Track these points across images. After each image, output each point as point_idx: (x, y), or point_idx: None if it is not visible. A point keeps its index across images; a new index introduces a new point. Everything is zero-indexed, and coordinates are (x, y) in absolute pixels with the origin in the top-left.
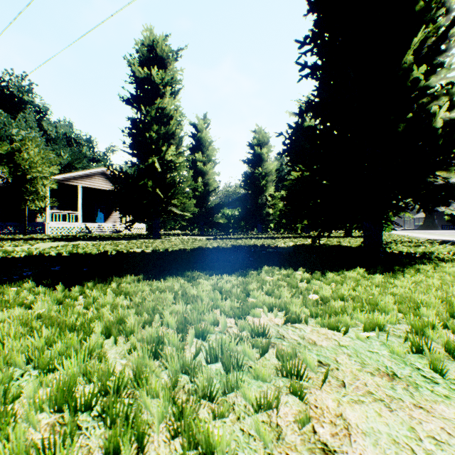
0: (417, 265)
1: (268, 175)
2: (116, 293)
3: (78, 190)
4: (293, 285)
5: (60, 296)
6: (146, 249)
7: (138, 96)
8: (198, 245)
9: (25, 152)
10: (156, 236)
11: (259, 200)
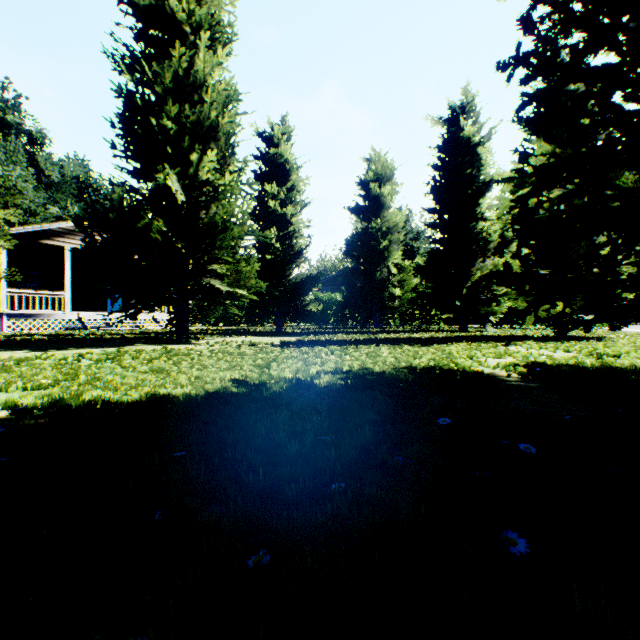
0: None
1: (391, 232)
2: None
3: (65, 255)
4: None
5: None
6: (19, 401)
7: (141, 48)
8: (236, 373)
9: None
10: (183, 336)
11: (377, 274)
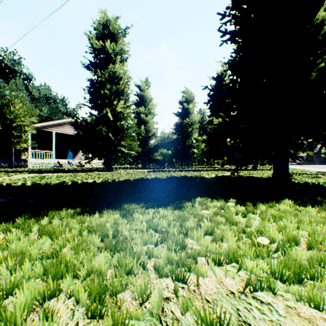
0: None
1: (193, 124)
2: (40, 234)
3: (52, 135)
4: (232, 221)
5: None
6: (97, 180)
7: (96, 63)
8: (140, 176)
9: (12, 106)
10: (109, 169)
11: (186, 143)
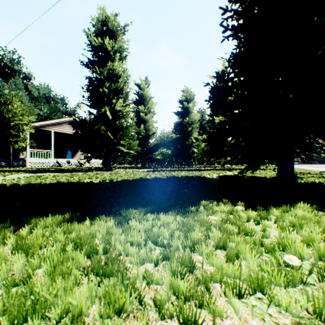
0: None
1: (193, 123)
2: (14, 248)
3: (51, 134)
4: (245, 230)
5: None
6: (94, 180)
7: (94, 60)
8: (139, 176)
9: (10, 105)
10: (108, 169)
11: (186, 142)
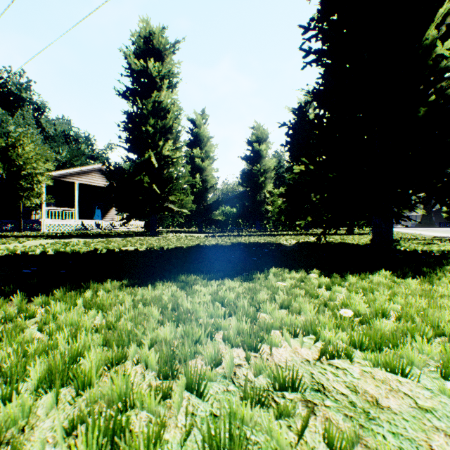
0: (447, 266)
1: (266, 172)
2: (87, 307)
3: (75, 187)
4: (313, 293)
5: (9, 312)
6: (139, 247)
7: (135, 89)
8: (196, 243)
9: (20, 148)
10: (153, 233)
11: (257, 197)
